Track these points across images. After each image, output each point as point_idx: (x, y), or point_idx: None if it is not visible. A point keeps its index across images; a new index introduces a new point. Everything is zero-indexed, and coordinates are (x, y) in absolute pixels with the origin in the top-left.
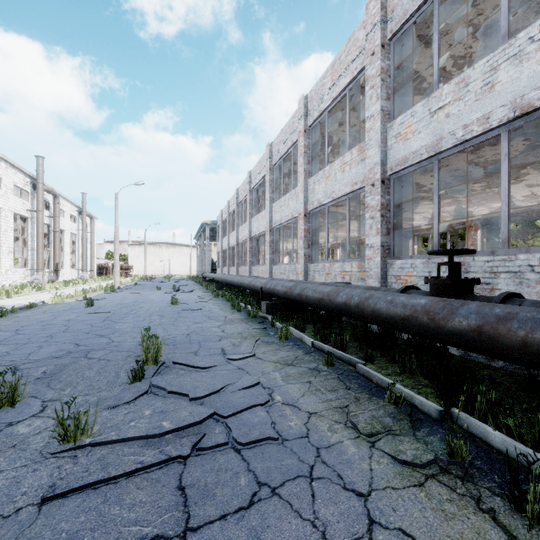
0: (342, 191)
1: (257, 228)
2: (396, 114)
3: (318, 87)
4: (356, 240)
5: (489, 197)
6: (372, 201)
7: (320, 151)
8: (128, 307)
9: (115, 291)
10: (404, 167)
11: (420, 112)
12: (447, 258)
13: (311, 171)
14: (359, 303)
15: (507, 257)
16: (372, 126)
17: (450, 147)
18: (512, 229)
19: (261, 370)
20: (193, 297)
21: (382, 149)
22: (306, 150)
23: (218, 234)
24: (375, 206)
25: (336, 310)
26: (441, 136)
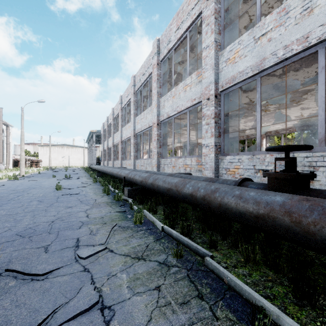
0: (184, 105)
1: (126, 134)
2: (225, 46)
3: (167, 32)
4: (190, 144)
5: (276, 116)
6: (207, 111)
7: (168, 82)
8: (17, 193)
9: (17, 179)
10: (233, 84)
11: (246, 40)
12: (269, 154)
13: (162, 93)
14: (205, 195)
15: (325, 154)
16: (207, 54)
17: (271, 65)
18: (275, 139)
19: (108, 271)
20: (77, 183)
21: (215, 71)
22: (158, 78)
23: (101, 139)
24: (209, 115)
25: (183, 199)
26: (264, 57)
